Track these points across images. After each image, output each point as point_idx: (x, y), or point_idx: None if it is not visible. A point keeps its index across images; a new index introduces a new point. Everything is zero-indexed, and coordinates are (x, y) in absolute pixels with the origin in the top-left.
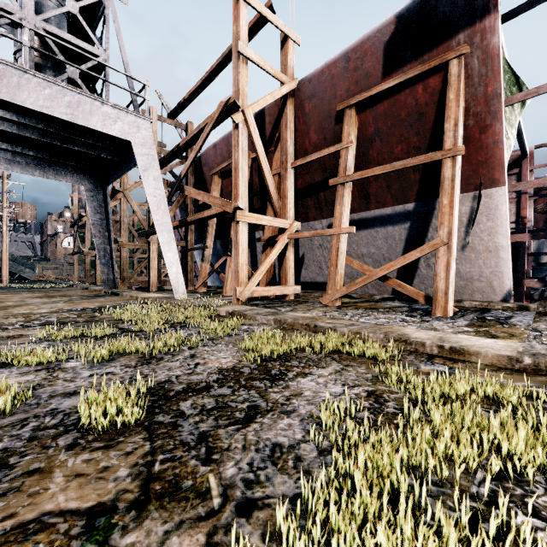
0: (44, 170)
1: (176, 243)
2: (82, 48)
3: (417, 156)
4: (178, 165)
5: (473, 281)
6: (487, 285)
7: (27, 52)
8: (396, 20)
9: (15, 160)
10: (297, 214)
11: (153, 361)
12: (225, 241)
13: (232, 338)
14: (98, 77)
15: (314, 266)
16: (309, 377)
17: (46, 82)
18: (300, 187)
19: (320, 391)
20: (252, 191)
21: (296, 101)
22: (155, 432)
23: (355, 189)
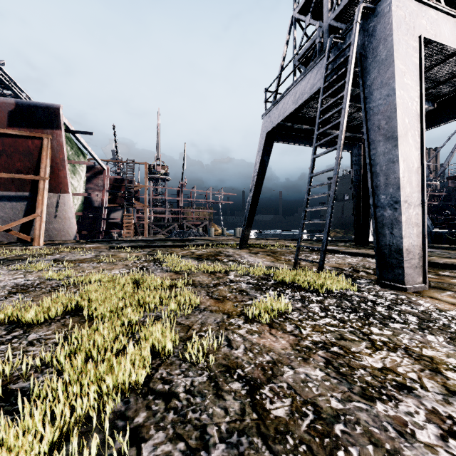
0: None
1: None
2: None
3: (27, 175)
4: None
5: (61, 232)
6: (67, 233)
7: None
8: (16, 105)
9: None
10: None
11: None
12: None
13: None
14: None
15: None
16: None
17: None
18: None
19: None
20: None
21: None
22: None
23: None
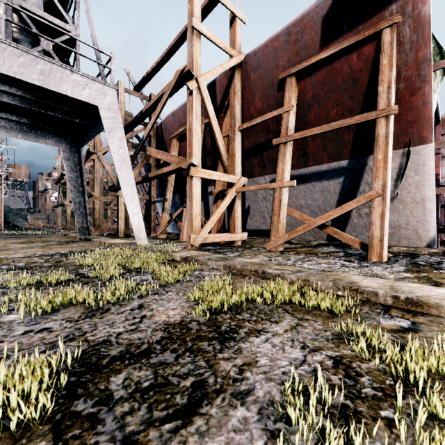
0: (26, 133)
1: (141, 196)
2: (55, 24)
3: (353, 117)
4: (142, 130)
5: (401, 229)
6: (413, 233)
7: (3, 24)
8: None
9: (1, 124)
10: (243, 171)
11: (98, 314)
12: (182, 195)
13: (183, 284)
14: (68, 48)
15: (258, 216)
16: (263, 336)
17: (20, 51)
18: (246, 148)
19: (277, 358)
20: (205, 151)
21: (243, 72)
22: (65, 434)
23: (295, 148)
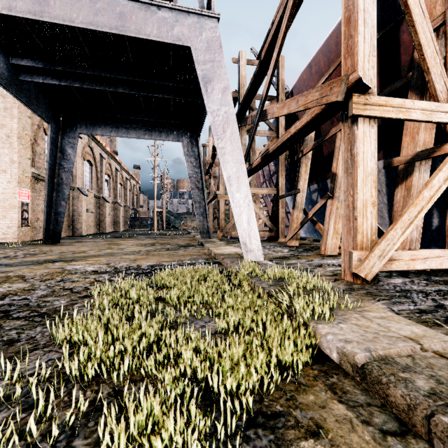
0: (151, 132)
1: (266, 191)
2: None
3: None
4: (267, 107)
5: None
6: None
7: None
8: None
9: (131, 127)
10: None
11: None
12: (322, 185)
13: None
14: None
15: None
16: None
17: None
18: None
19: None
20: None
21: None
22: None
23: None
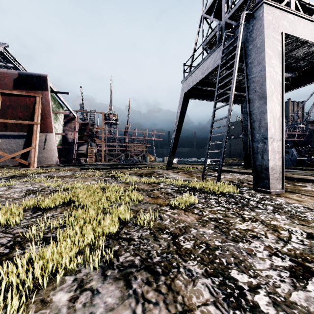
0: None
1: None
2: None
3: (26, 121)
4: None
5: (48, 159)
6: (51, 160)
7: None
8: (18, 75)
9: None
10: None
11: None
12: None
13: None
14: None
15: None
16: None
17: None
18: None
19: None
20: None
21: None
22: None
23: (0, 122)
